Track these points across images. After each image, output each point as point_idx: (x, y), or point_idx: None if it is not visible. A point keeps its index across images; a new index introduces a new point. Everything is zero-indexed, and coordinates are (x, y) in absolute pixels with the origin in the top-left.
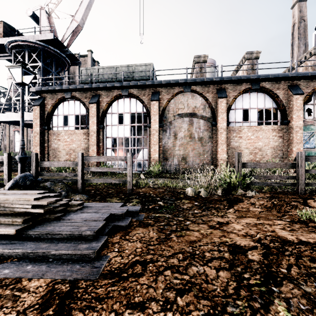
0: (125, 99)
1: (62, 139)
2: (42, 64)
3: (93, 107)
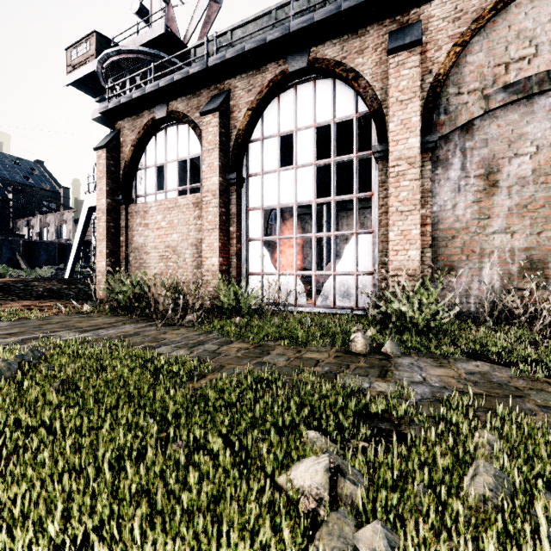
0: (300, 89)
1: (153, 223)
2: None
3: (210, 125)
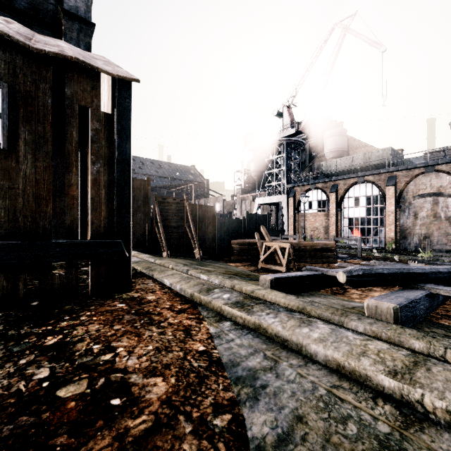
0: (361, 185)
1: (308, 219)
2: (285, 154)
3: (332, 195)
